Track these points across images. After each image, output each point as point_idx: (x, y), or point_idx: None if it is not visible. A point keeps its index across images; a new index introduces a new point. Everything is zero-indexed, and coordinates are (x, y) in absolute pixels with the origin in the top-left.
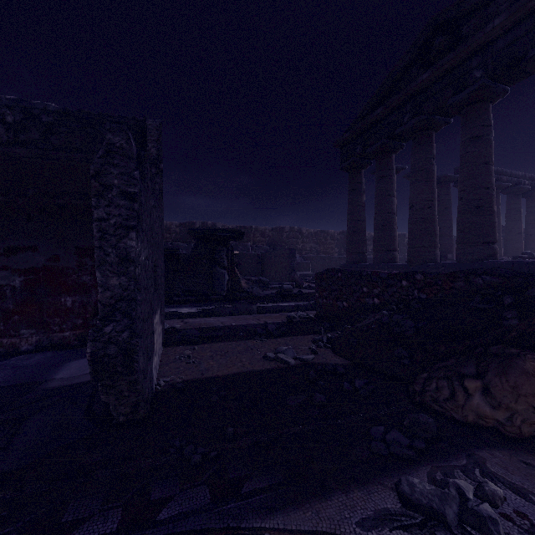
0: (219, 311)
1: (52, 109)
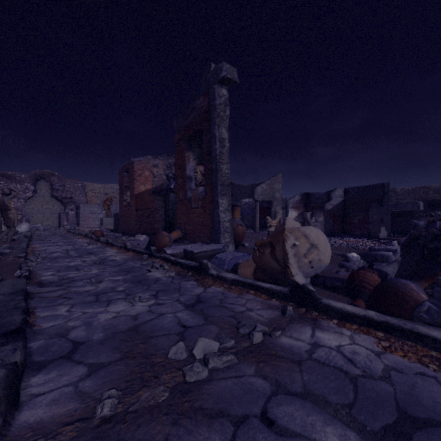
0: None
1: (363, 186)
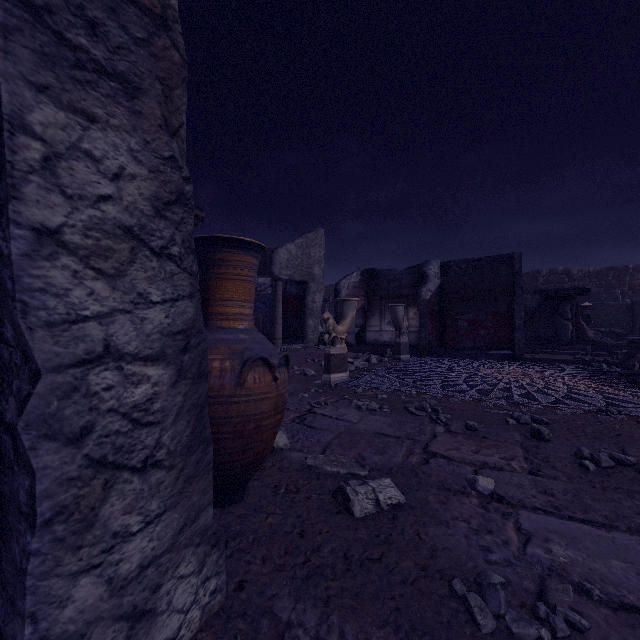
0: (557, 347)
1: (475, 259)
